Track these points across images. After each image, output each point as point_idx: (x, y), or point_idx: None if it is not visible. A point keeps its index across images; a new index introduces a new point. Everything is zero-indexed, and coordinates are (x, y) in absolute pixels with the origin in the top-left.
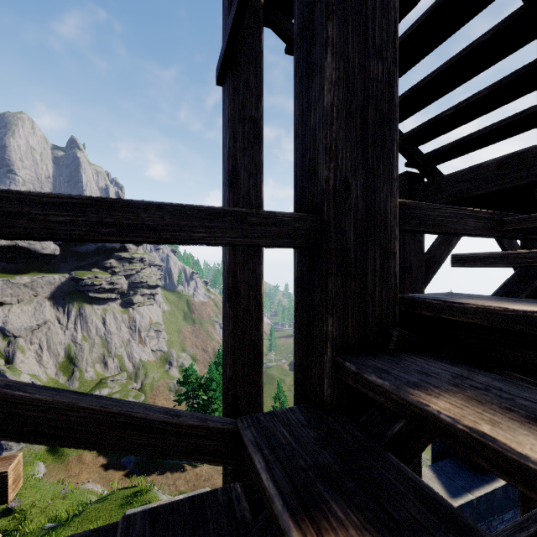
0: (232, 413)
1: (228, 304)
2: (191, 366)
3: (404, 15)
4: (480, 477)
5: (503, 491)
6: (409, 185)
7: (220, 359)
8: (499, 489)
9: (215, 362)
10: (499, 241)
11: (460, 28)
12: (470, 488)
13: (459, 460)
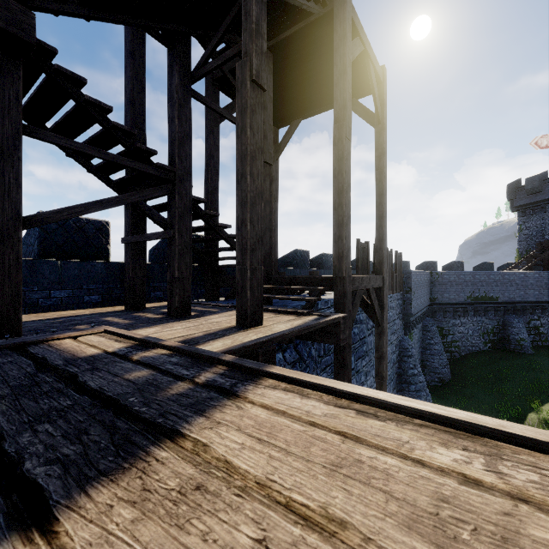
0: (132, 105)
1: (131, 58)
2: None
3: None
4: None
5: None
6: None
7: None
8: None
9: None
10: None
11: None
12: None
13: None
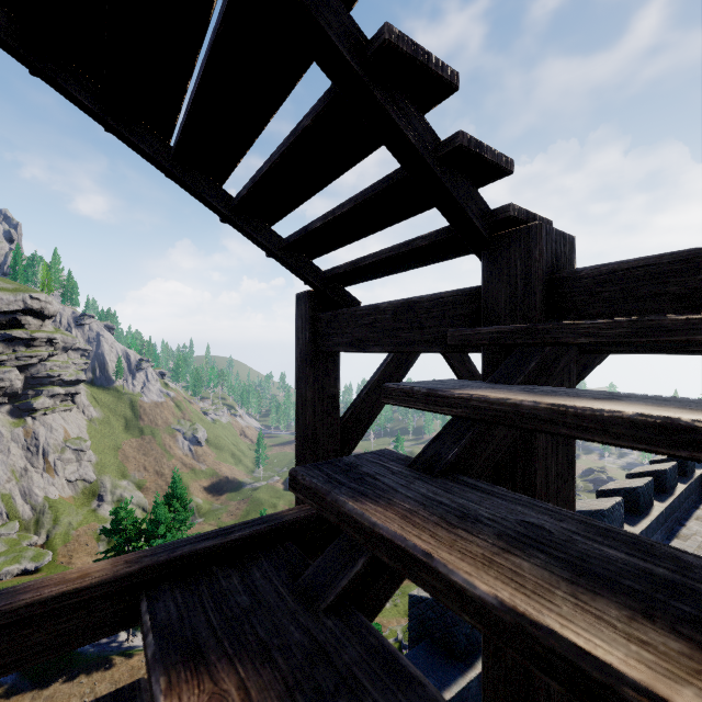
0: None
1: None
2: (126, 505)
3: (195, 50)
4: (455, 665)
5: (479, 680)
6: (314, 312)
7: (175, 489)
8: (475, 680)
9: (167, 495)
10: (459, 376)
11: (287, 94)
12: (440, 689)
13: (436, 642)
